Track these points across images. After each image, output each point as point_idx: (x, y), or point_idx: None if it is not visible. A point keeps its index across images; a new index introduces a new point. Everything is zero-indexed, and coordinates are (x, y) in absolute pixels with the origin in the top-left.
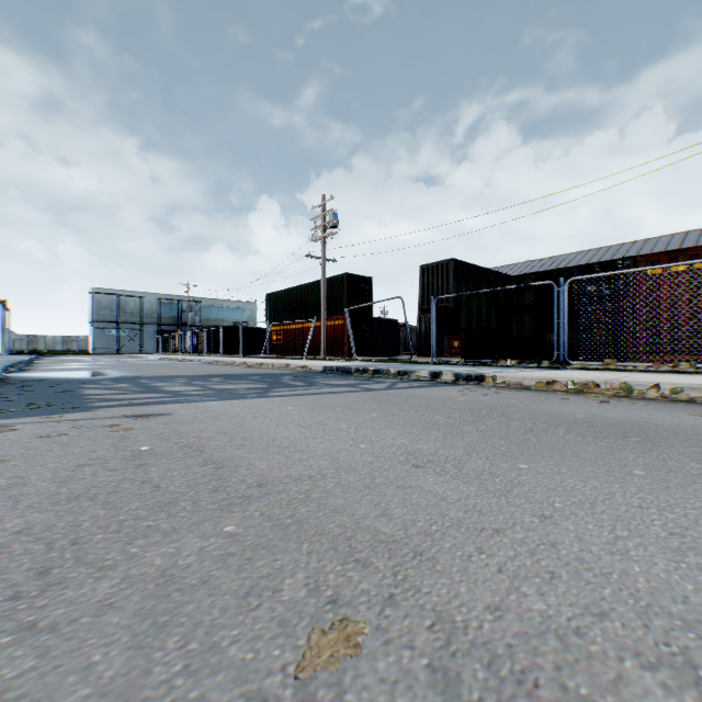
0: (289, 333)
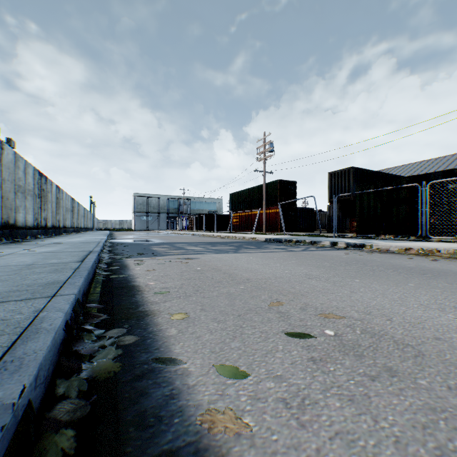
0: (242, 218)
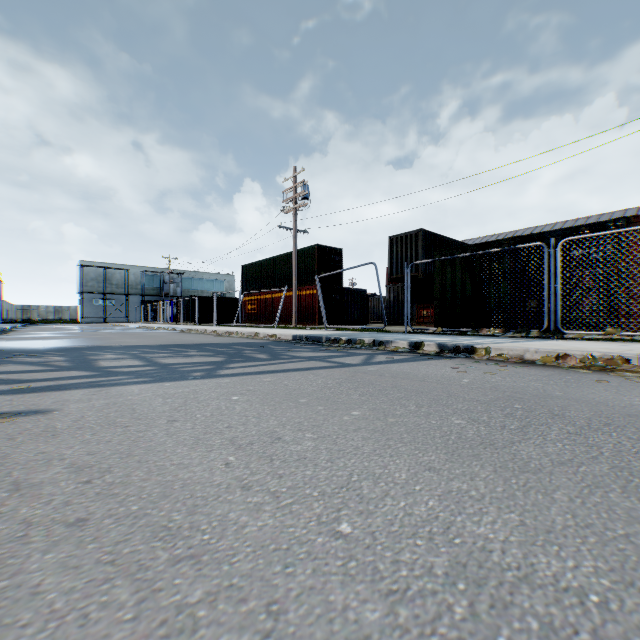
0: (262, 303)
